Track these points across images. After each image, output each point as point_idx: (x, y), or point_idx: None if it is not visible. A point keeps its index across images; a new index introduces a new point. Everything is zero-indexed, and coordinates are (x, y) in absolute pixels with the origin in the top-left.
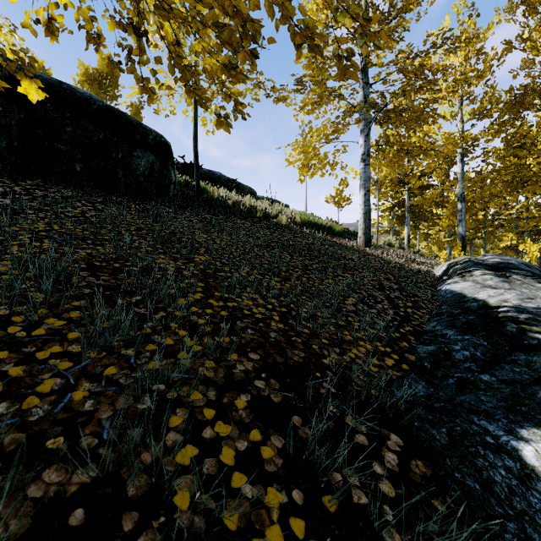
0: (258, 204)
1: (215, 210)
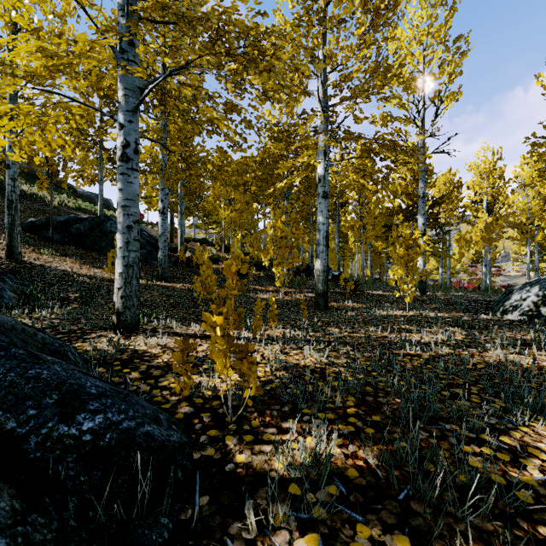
0: (47, 196)
1: None
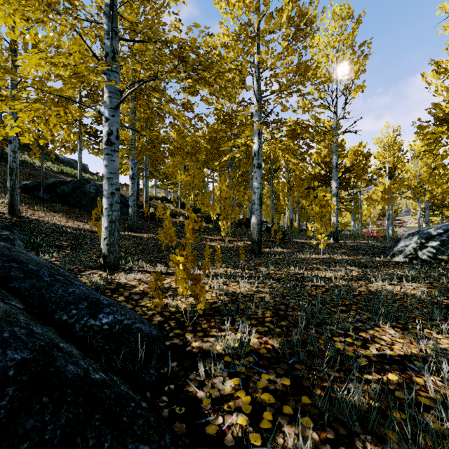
0: (36, 162)
1: None
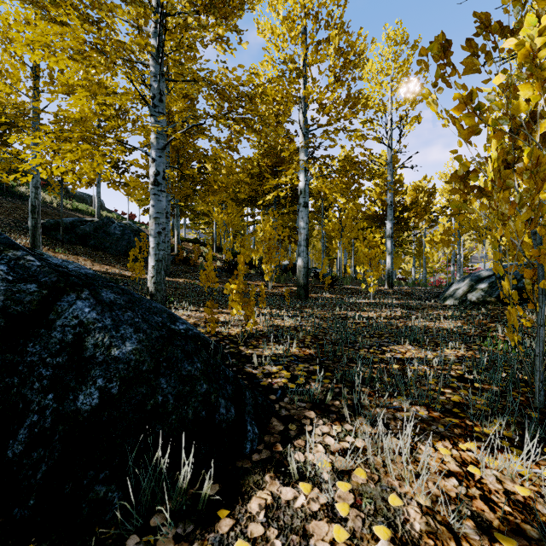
0: (46, 197)
1: (16, 197)
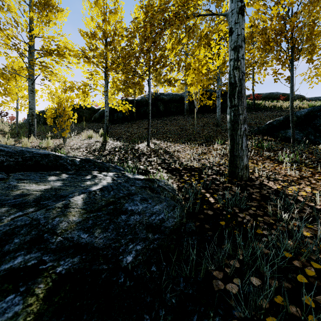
0: (283, 104)
1: (259, 110)
